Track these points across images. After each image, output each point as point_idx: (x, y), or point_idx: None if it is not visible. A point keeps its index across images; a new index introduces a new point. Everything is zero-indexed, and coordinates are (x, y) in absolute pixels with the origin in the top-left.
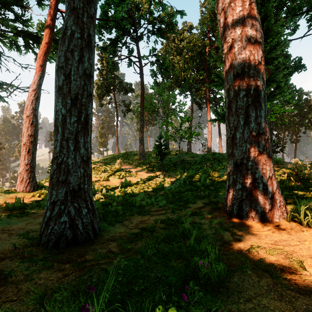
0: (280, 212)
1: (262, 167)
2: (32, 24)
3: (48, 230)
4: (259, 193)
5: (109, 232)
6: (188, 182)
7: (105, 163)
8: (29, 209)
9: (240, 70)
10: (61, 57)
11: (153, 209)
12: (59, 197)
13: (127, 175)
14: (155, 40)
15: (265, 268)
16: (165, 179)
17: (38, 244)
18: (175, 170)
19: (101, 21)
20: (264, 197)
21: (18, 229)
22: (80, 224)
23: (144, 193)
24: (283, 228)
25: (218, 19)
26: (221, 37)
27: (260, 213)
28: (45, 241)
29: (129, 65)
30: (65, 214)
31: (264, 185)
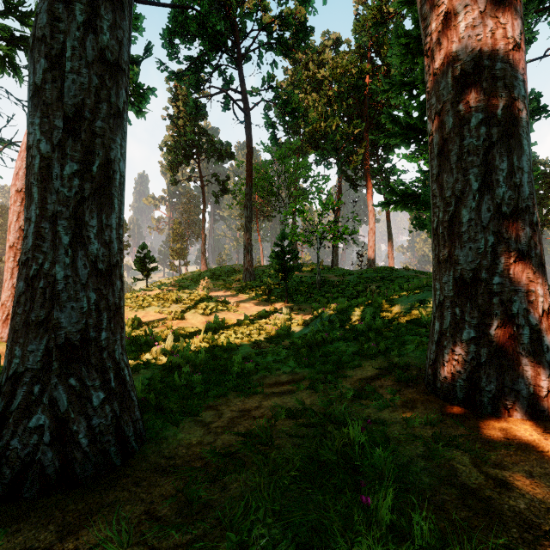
0: None
1: (527, 288)
2: None
3: None
4: (521, 349)
5: (164, 445)
6: (339, 322)
7: (180, 286)
8: None
9: (471, 65)
10: (41, 13)
11: (269, 380)
12: (29, 362)
13: (221, 309)
14: (273, 61)
15: None
16: (292, 316)
17: None
18: (310, 300)
19: (172, 22)
20: (535, 360)
21: None
22: (83, 433)
23: (251, 345)
24: None
25: None
26: None
27: (527, 399)
28: None
29: (226, 106)
30: (42, 407)
31: (534, 332)
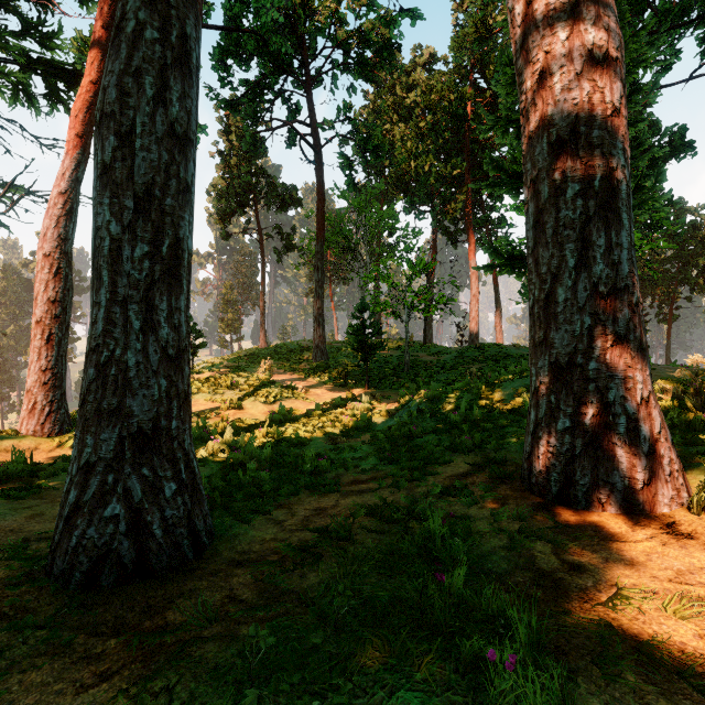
0: (672, 490)
1: (624, 374)
2: (63, 42)
3: (71, 539)
4: (617, 440)
5: (236, 541)
6: (430, 412)
7: (235, 367)
8: (45, 478)
9: (567, 131)
10: (110, 88)
11: (346, 478)
12: (102, 451)
13: (286, 396)
14: (351, 85)
15: (677, 664)
16: (374, 405)
17: (45, 576)
18: (396, 385)
19: (224, 40)
20: (631, 451)
21: (3, 532)
22: (158, 524)
23: (325, 439)
24: (687, 532)
25: (507, 8)
26: (515, 51)
27: (621, 492)
28: (62, 568)
29: (291, 142)
30: (117, 496)
31: (631, 421)
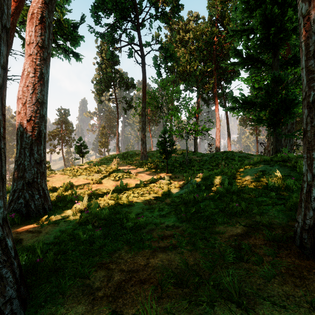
0: None
1: None
2: None
3: None
4: None
5: None
6: (204, 186)
7: (101, 162)
8: None
9: None
10: None
11: (155, 233)
12: None
13: (125, 177)
14: (159, 26)
15: None
16: (171, 182)
17: None
18: (182, 171)
19: (96, 0)
20: None
21: None
22: None
23: (144, 201)
24: None
25: None
26: None
27: None
28: None
29: (130, 55)
30: None
31: None
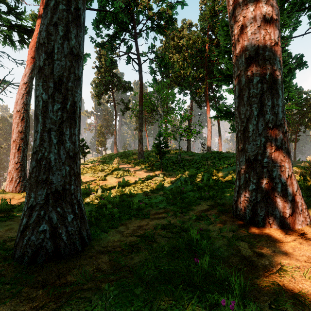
0: (302, 217)
1: (280, 164)
2: (26, 16)
3: (24, 241)
4: (277, 194)
5: (101, 241)
6: (190, 182)
7: (103, 162)
8: (16, 211)
9: (253, 53)
10: (42, 31)
11: (152, 211)
12: (38, 200)
13: (126, 175)
14: (154, 36)
15: None
16: (165, 179)
17: (12, 258)
18: (175, 169)
19: (98, 16)
20: (283, 200)
21: None
22: (64, 234)
23: (143, 194)
24: (310, 237)
25: None
26: (229, 17)
27: (279, 219)
28: (19, 254)
29: (128, 62)
30: (45, 221)
31: (283, 186)
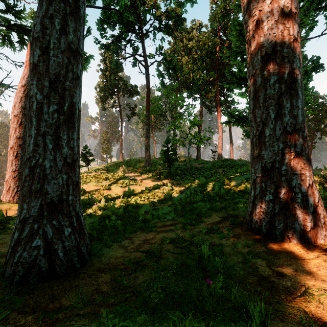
0: (325, 231)
1: (300, 172)
2: (25, 15)
3: (15, 258)
4: (297, 206)
5: (102, 257)
6: (200, 191)
7: (107, 170)
8: (12, 223)
9: (270, 49)
10: (37, 25)
11: (159, 224)
12: (32, 212)
13: (131, 184)
14: (162, 37)
15: None
16: (173, 188)
17: (1, 277)
18: (184, 178)
19: (102, 15)
20: (304, 211)
21: None
22: (60, 250)
23: (149, 204)
24: None
25: None
26: (243, 11)
27: (299, 232)
28: (9, 273)
29: (134, 64)
30: (39, 235)
31: (304, 196)
